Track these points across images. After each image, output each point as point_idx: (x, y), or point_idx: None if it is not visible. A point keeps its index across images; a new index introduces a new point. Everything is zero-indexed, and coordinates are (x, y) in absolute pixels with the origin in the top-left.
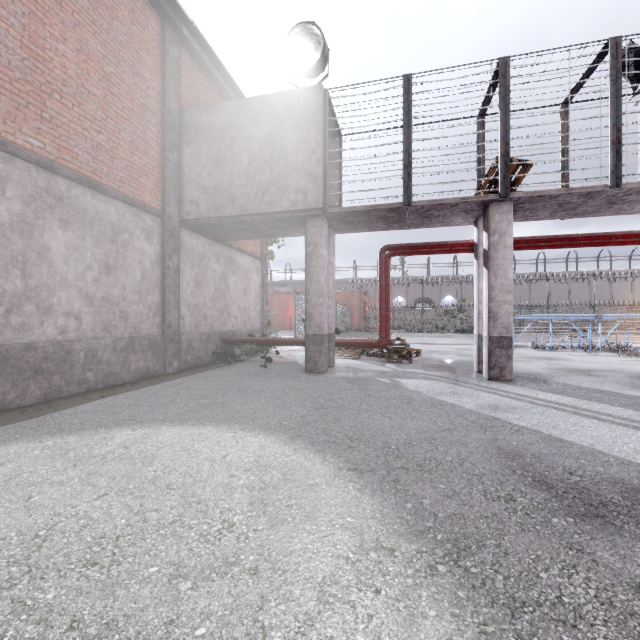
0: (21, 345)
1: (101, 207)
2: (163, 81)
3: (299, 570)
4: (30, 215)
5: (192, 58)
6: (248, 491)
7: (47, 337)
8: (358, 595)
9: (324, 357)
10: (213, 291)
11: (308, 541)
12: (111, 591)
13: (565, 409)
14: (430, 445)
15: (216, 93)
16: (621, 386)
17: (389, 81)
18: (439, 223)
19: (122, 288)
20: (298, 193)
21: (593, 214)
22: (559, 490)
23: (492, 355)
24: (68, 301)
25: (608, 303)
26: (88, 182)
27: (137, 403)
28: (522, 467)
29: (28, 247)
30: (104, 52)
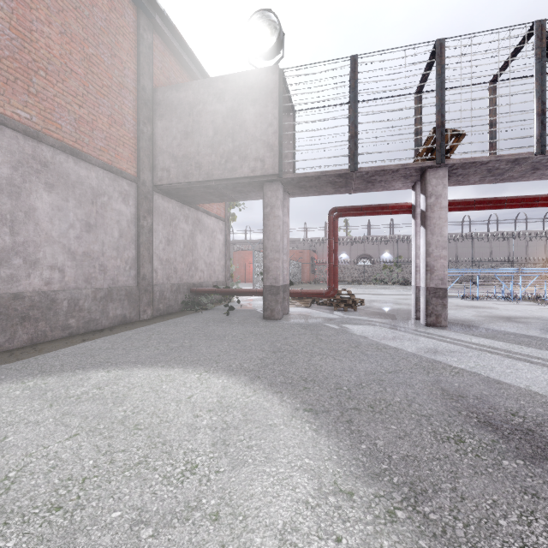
0: (10, 295)
1: (82, 173)
2: (138, 63)
3: (259, 516)
4: (18, 179)
5: (164, 43)
6: (211, 431)
7: (33, 287)
8: (319, 544)
9: (280, 306)
10: (182, 248)
11: (268, 484)
12: (72, 539)
13: (498, 352)
14: (379, 386)
15: (185, 75)
16: (545, 331)
17: (337, 61)
18: (381, 187)
19: (101, 244)
20: (257, 161)
21: (518, 179)
22: (505, 431)
23: (429, 304)
24: (53, 256)
25: (524, 259)
26: (71, 150)
27: (113, 346)
28: (466, 408)
29: (16, 207)
30: (85, 35)
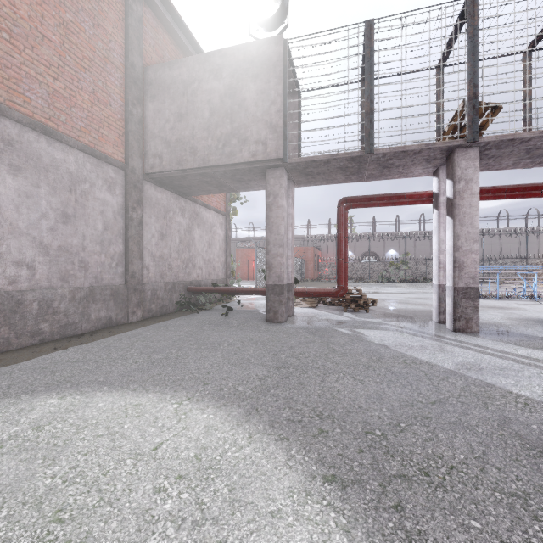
0: None
1: (58, 155)
2: (126, 36)
3: None
4: None
5: (157, 19)
6: (173, 530)
7: None
8: None
9: (284, 307)
10: (178, 243)
11: None
12: None
13: None
14: (425, 429)
15: (181, 56)
16: None
17: (350, 28)
18: (398, 174)
19: (82, 238)
20: (258, 144)
21: None
22: None
23: (457, 306)
24: (19, 250)
25: (536, 256)
26: (42, 128)
27: (84, 358)
28: None
29: None
30: None
